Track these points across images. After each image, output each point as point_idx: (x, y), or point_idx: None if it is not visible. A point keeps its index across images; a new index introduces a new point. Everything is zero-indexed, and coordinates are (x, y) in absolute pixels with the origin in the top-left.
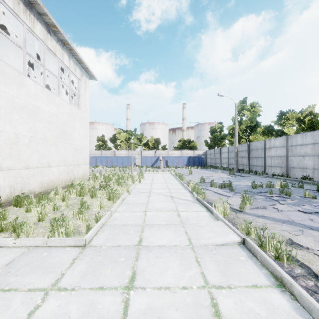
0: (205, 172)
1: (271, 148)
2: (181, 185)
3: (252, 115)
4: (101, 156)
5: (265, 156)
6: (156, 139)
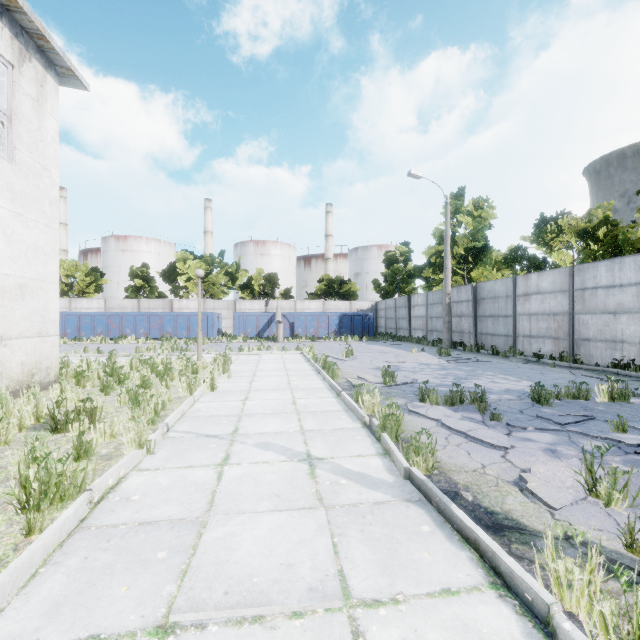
0: (381, 349)
1: (531, 296)
2: (334, 394)
3: (477, 225)
4: (136, 313)
5: (516, 313)
6: (270, 275)
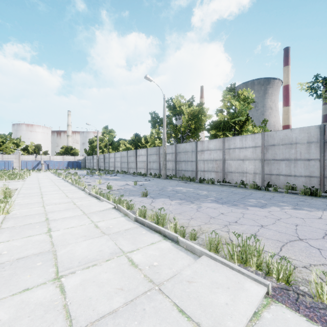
0: (77, 171)
1: (111, 158)
2: (55, 175)
3: (110, 137)
4: None
5: (109, 161)
6: (37, 145)
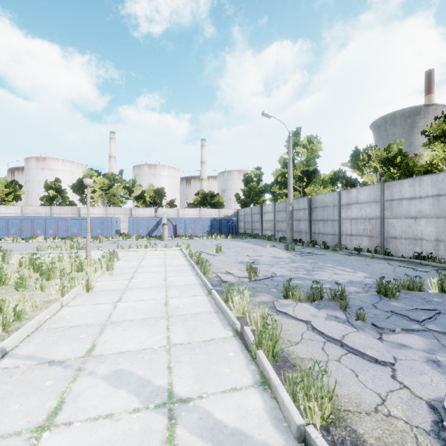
0: (242, 245)
1: (352, 205)
2: (205, 292)
3: (310, 154)
4: (45, 217)
5: (341, 218)
6: (158, 189)
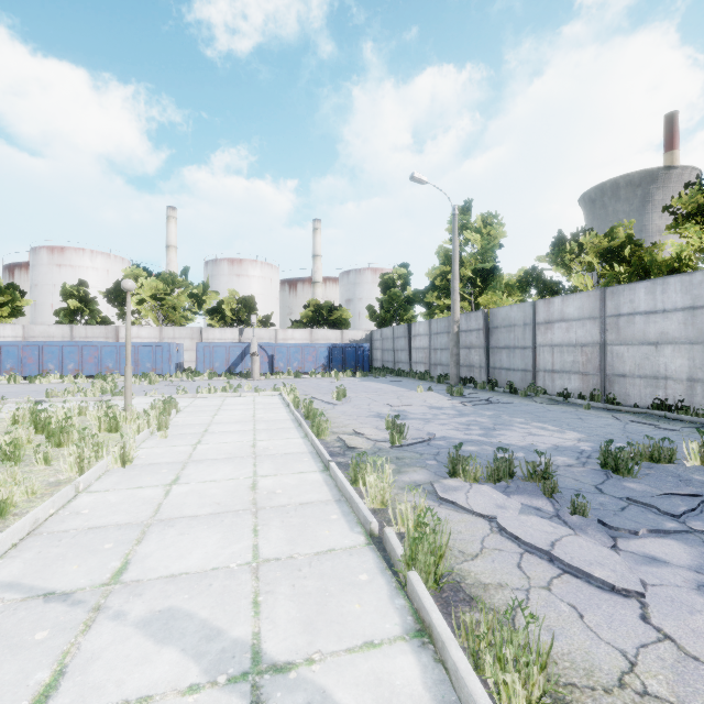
0: (379, 387)
1: (554, 323)
2: (319, 465)
3: (486, 243)
4: (62, 343)
5: (536, 343)
6: (245, 298)
